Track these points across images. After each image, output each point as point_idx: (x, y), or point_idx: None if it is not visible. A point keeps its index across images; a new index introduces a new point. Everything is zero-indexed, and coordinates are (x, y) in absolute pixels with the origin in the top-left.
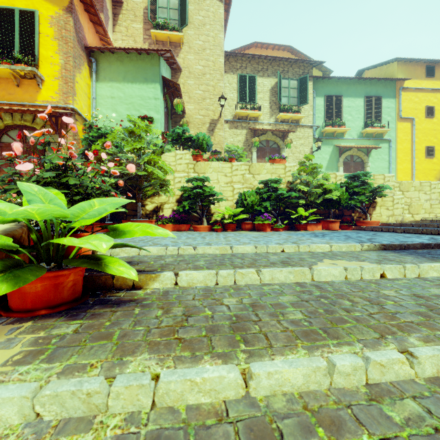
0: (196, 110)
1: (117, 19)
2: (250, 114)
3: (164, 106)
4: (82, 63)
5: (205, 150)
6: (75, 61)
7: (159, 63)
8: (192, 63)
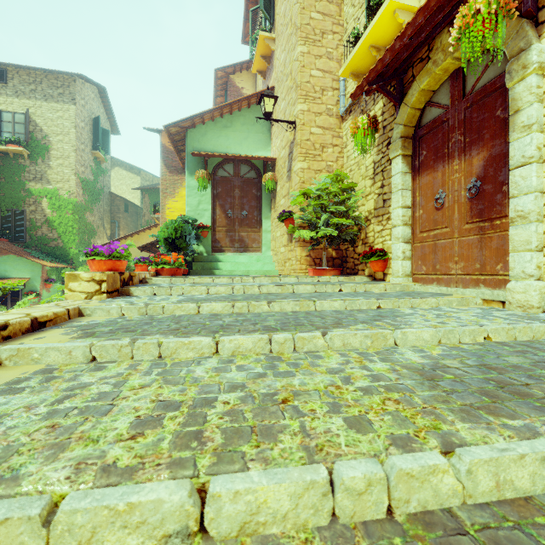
0: (281, 143)
1: (256, 84)
2: (374, 41)
3: (234, 176)
4: (178, 186)
5: (170, 248)
6: (167, 191)
7: (187, 141)
8: (279, 60)
